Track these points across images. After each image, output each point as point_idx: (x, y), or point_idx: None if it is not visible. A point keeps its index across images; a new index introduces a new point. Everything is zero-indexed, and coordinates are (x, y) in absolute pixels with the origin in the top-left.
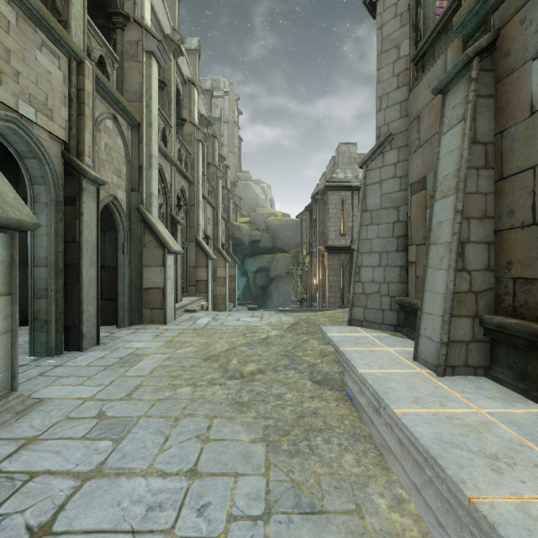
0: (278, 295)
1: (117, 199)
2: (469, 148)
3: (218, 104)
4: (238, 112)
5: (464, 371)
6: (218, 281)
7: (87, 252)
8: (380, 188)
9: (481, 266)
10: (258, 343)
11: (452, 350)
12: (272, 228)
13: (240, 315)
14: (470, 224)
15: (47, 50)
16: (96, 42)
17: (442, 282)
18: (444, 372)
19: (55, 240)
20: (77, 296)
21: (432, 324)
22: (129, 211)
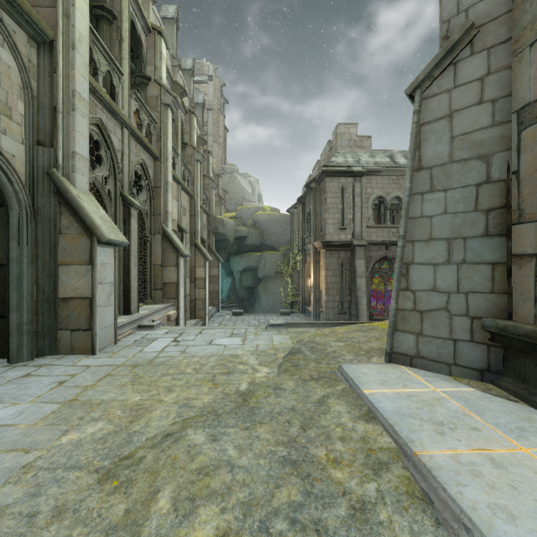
0: (267, 297)
1: None
2: None
3: (202, 90)
4: (223, 100)
5: None
6: (197, 282)
7: None
8: (449, 127)
9: None
10: (232, 411)
11: None
12: (260, 223)
13: (215, 333)
14: None
15: None
16: None
17: None
18: None
19: None
20: None
21: None
22: (30, 176)
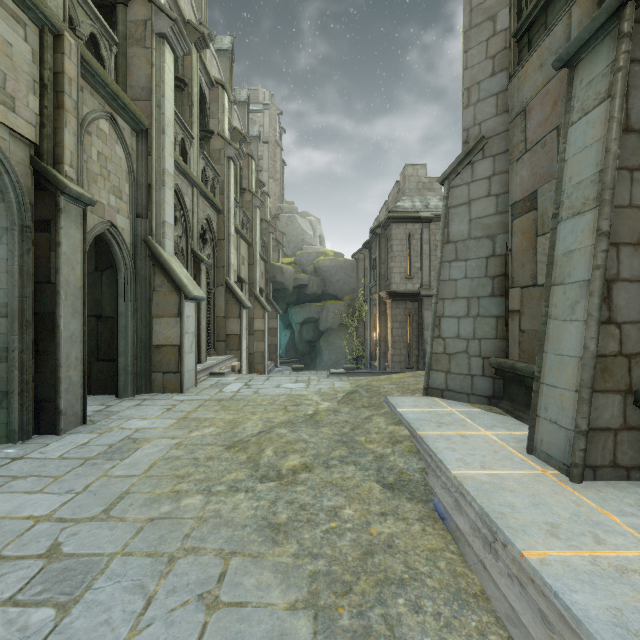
0: (329, 352)
1: (115, 227)
2: (619, 138)
3: (257, 120)
4: (280, 130)
5: (611, 473)
6: (256, 335)
7: (68, 297)
8: (468, 211)
9: (636, 317)
10: (303, 422)
11: (593, 443)
12: (322, 270)
13: (281, 380)
14: (620, 252)
15: (5, 12)
16: (84, 14)
17: (576, 340)
18: (582, 476)
19: (20, 280)
20: (53, 358)
21: (559, 402)
22: (133, 244)
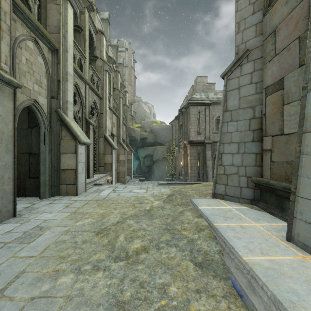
0: (158, 171)
1: (37, 103)
2: None
3: (122, 56)
4: (134, 61)
5: None
6: (120, 163)
7: (2, 141)
8: (238, 93)
9: None
10: (143, 215)
11: None
12: (154, 130)
13: (132, 187)
14: None
15: None
16: None
17: None
18: None
19: None
20: None
21: None
22: (49, 113)
